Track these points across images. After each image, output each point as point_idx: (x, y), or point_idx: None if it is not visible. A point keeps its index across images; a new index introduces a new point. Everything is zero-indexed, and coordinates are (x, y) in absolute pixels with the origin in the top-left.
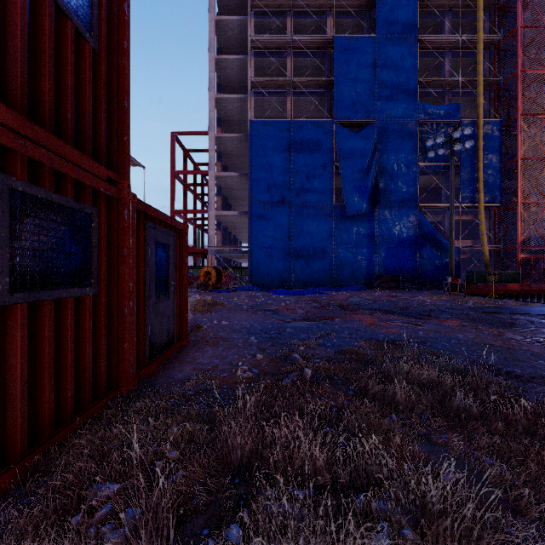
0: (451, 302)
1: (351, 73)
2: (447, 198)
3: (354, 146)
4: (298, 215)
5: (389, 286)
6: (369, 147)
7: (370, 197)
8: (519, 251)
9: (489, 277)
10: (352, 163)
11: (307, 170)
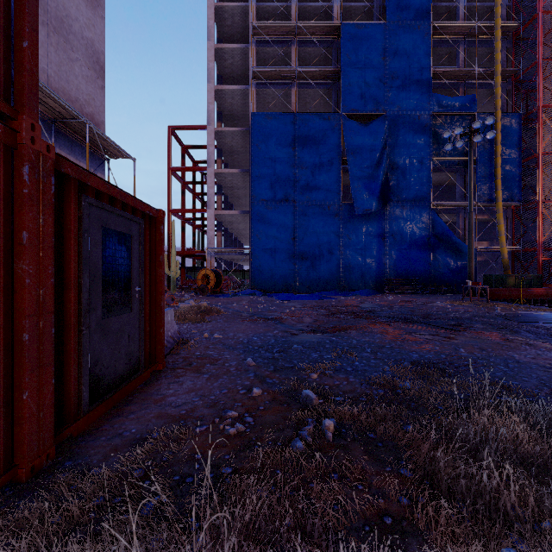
0: (476, 309)
1: (360, 62)
2: (462, 197)
3: (363, 140)
4: (303, 215)
5: (401, 290)
6: (379, 142)
7: (380, 194)
8: (540, 253)
9: (509, 280)
10: (361, 159)
11: (313, 166)
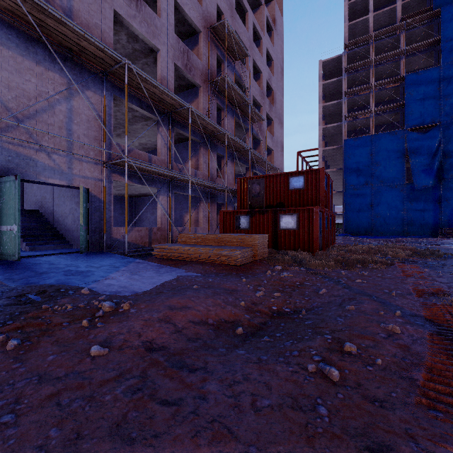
0: None
1: (419, 95)
2: None
3: (422, 143)
4: (377, 192)
5: (452, 236)
6: (434, 142)
7: (436, 175)
8: None
9: None
10: (420, 155)
11: (384, 163)
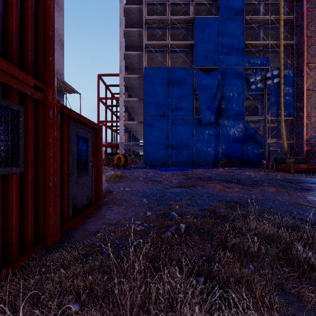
0: (267, 176)
1: (204, 39)
2: (262, 114)
3: (206, 82)
4: (173, 124)
5: (227, 166)
6: (215, 83)
7: (216, 112)
8: (305, 145)
9: (287, 160)
10: (205, 93)
11: (178, 97)
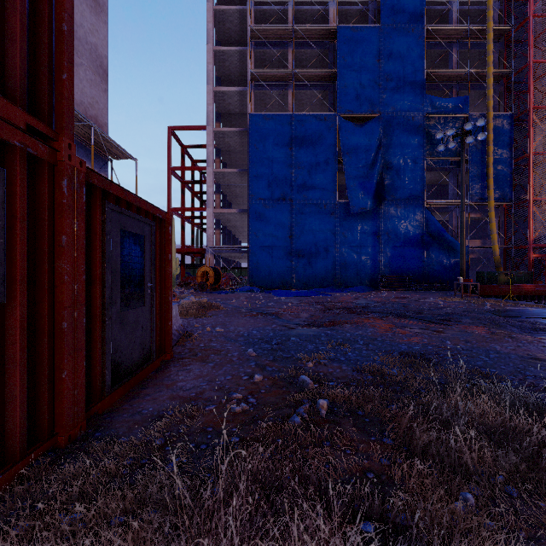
0: (467, 305)
1: (355, 65)
2: (455, 196)
3: (358, 140)
4: (300, 213)
5: (395, 287)
6: (374, 142)
7: (375, 193)
8: (530, 250)
9: (500, 277)
10: (357, 159)
11: (310, 166)
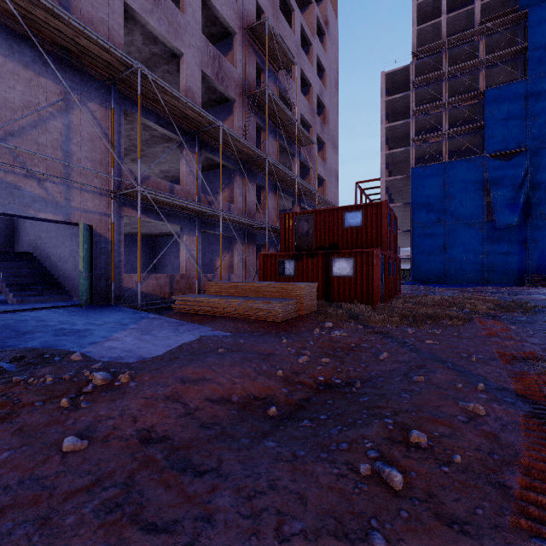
0: None
1: (502, 115)
2: None
3: (505, 172)
4: (452, 231)
5: (541, 284)
6: (520, 172)
7: (522, 211)
8: None
9: None
10: (503, 187)
11: (460, 197)
